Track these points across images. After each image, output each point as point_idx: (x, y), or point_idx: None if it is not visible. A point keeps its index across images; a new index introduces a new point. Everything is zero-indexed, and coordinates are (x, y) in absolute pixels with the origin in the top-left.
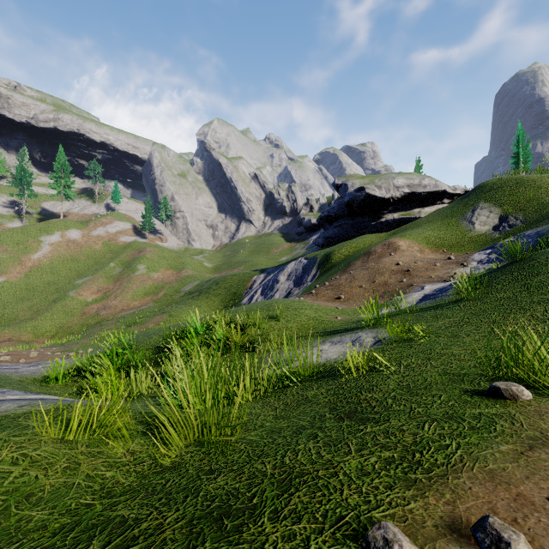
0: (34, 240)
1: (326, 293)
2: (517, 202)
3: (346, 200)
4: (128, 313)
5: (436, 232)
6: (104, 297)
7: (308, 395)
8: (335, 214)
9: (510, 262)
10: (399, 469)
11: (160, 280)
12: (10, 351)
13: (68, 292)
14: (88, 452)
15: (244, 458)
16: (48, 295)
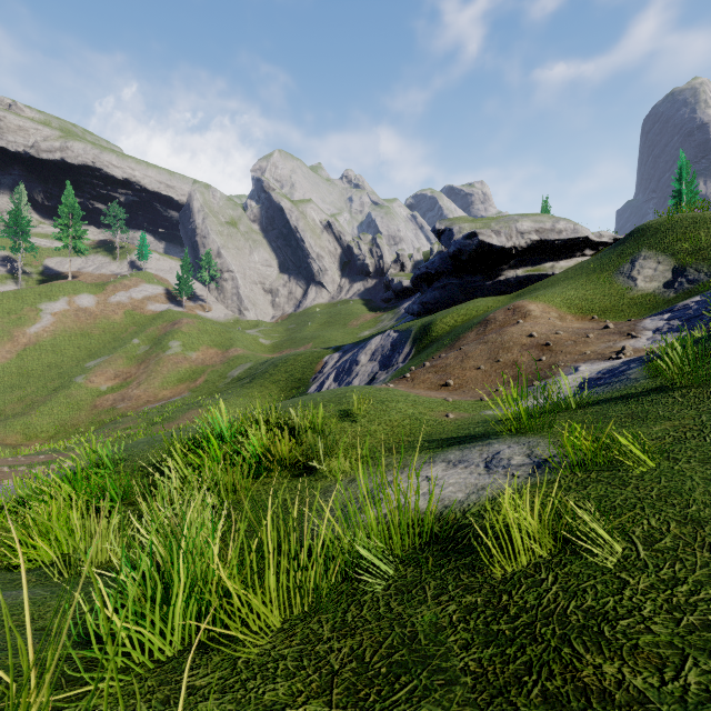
0: (31, 308)
1: (427, 378)
2: (698, 249)
3: (452, 250)
4: (154, 406)
5: (580, 291)
6: (123, 384)
7: (416, 626)
8: (436, 270)
9: None
10: None
11: (200, 361)
12: None
13: (74, 377)
14: None
15: None
16: (47, 382)
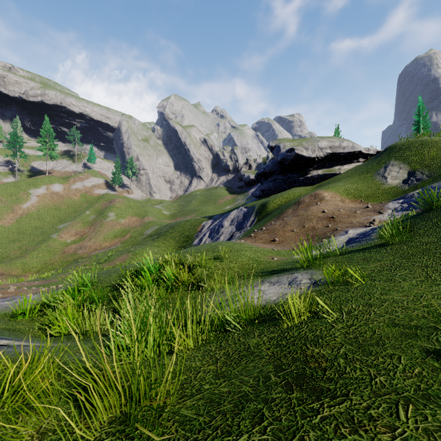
0: (24, 192)
1: (263, 236)
2: (423, 160)
3: (279, 159)
4: (100, 252)
5: (354, 185)
6: (80, 239)
7: (250, 344)
8: (270, 170)
9: (427, 210)
10: None
11: (127, 225)
12: None
13: (51, 234)
14: None
15: None
16: (35, 237)
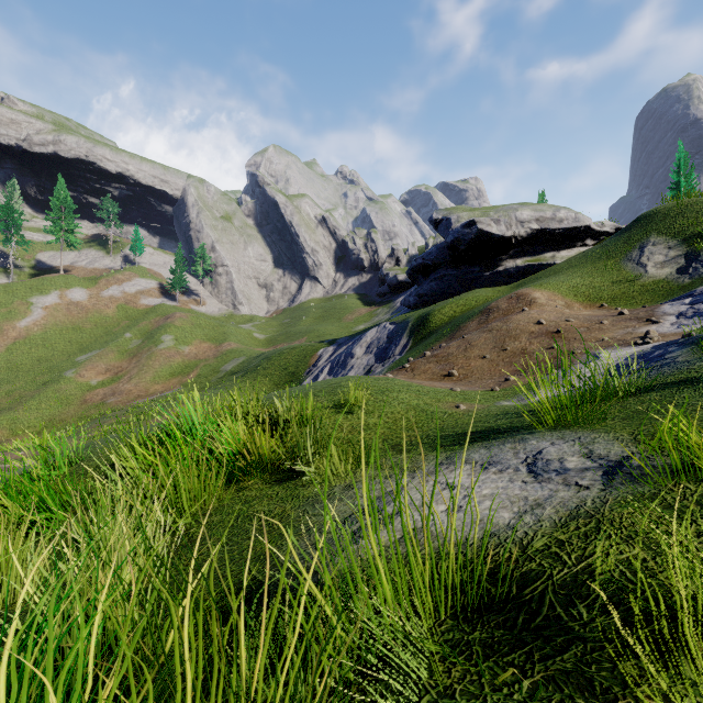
0: (22, 302)
1: (428, 368)
2: None
3: (450, 240)
4: (145, 401)
5: (587, 279)
6: (114, 378)
7: None
8: (433, 261)
9: None
10: None
11: (193, 355)
12: None
13: (64, 371)
14: None
15: None
16: (37, 376)
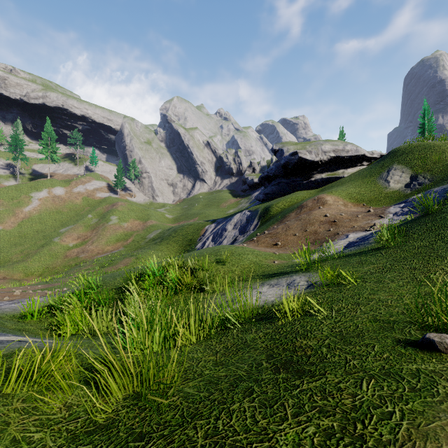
0: (26, 196)
1: (265, 240)
2: (425, 164)
3: (283, 162)
4: (102, 256)
5: (357, 189)
6: (83, 242)
7: (247, 339)
8: (273, 174)
9: (423, 215)
10: (340, 446)
11: (129, 228)
12: (2, 288)
13: (53, 238)
14: (23, 408)
15: (178, 418)
16: (37, 241)
